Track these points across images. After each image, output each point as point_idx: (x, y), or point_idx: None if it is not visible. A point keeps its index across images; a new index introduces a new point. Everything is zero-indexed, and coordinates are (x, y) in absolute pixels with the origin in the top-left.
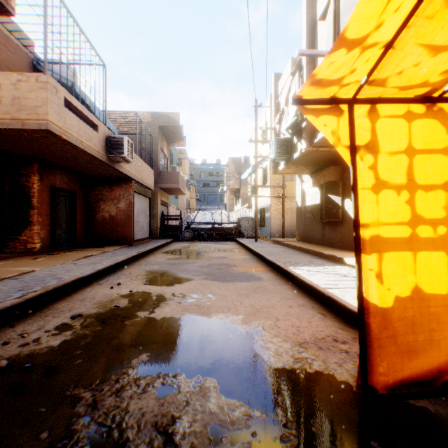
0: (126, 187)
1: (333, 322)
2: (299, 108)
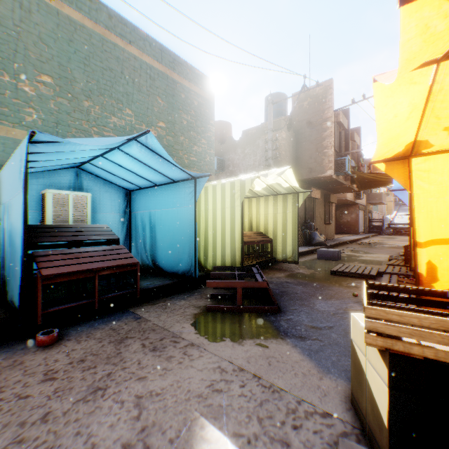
0: (355, 207)
1: None
2: None
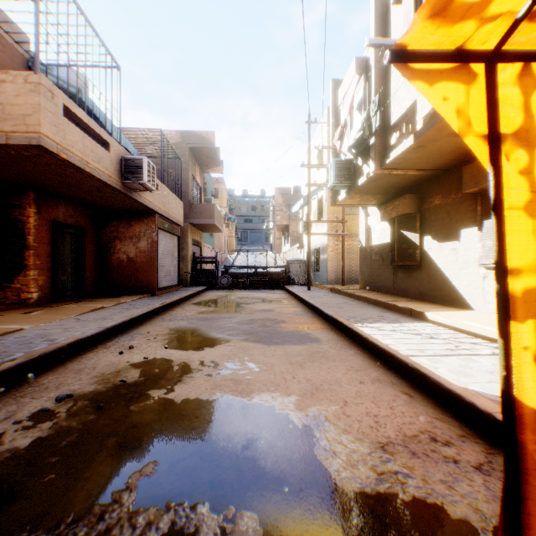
0: (148, 222)
1: (425, 407)
2: (399, 69)
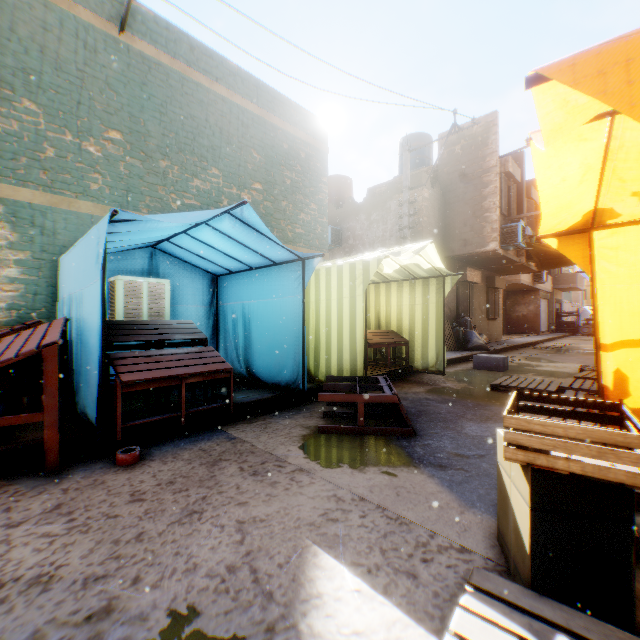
0: (533, 295)
1: None
2: None
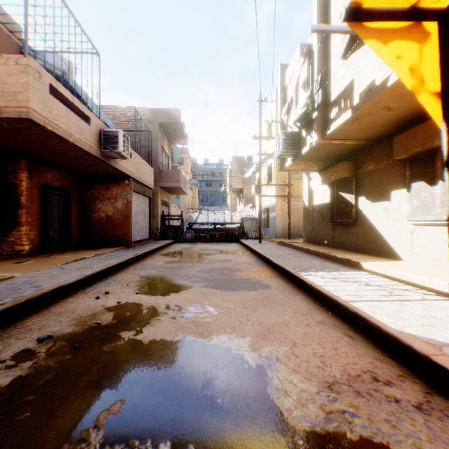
0: (123, 185)
1: (365, 348)
2: (354, 28)
